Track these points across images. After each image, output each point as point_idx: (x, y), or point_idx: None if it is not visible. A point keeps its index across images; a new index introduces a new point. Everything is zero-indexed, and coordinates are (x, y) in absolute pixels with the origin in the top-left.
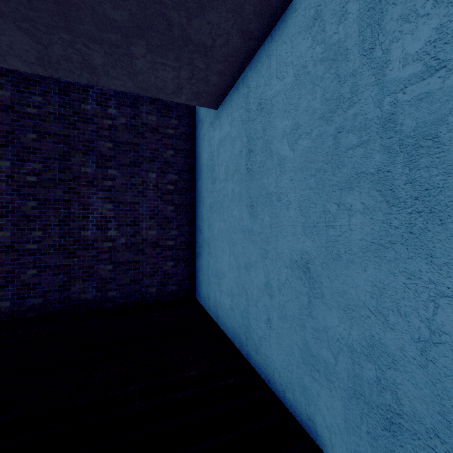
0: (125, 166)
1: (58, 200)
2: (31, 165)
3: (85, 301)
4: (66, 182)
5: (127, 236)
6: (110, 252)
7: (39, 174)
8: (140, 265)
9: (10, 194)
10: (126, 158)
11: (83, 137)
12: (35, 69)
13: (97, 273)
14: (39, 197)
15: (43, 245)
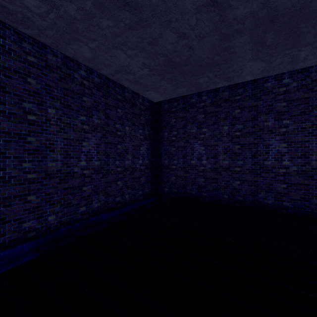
0: (296, 116)
1: (250, 144)
2: (237, 126)
3: (267, 204)
4: (255, 133)
5: (298, 165)
6: (284, 175)
7: (241, 130)
8: (309, 188)
9: (228, 142)
10: (297, 110)
11: (265, 104)
12: (256, 77)
13: (274, 188)
14: (241, 142)
15: (243, 168)
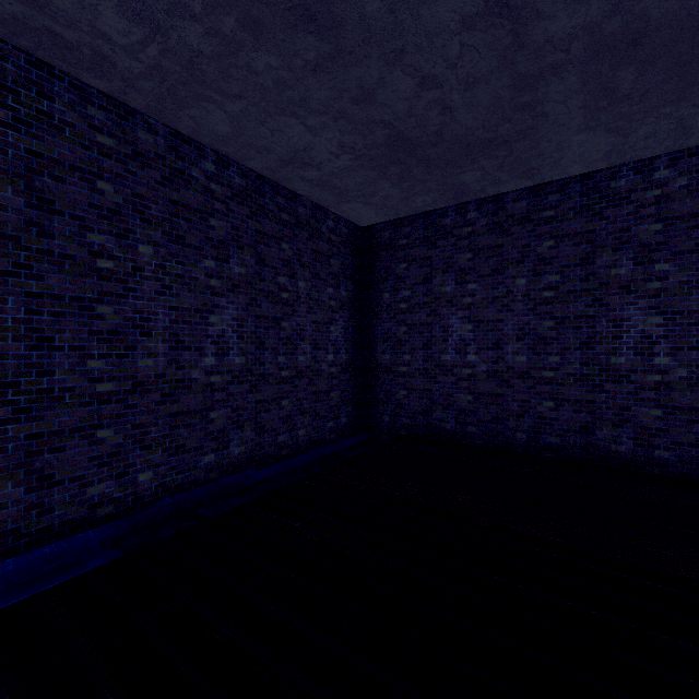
0: (686, 254)
1: (578, 317)
2: (547, 278)
3: (617, 454)
4: (589, 292)
5: (690, 366)
6: (656, 389)
7: (556, 287)
8: None
9: (526, 314)
10: (687, 241)
11: (612, 227)
12: (593, 167)
13: (634, 418)
14: (556, 315)
15: (560, 373)
